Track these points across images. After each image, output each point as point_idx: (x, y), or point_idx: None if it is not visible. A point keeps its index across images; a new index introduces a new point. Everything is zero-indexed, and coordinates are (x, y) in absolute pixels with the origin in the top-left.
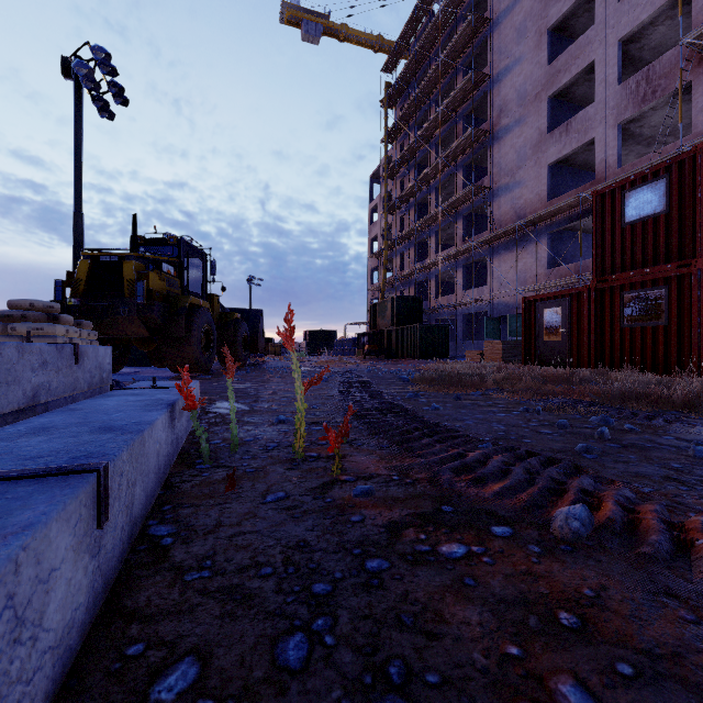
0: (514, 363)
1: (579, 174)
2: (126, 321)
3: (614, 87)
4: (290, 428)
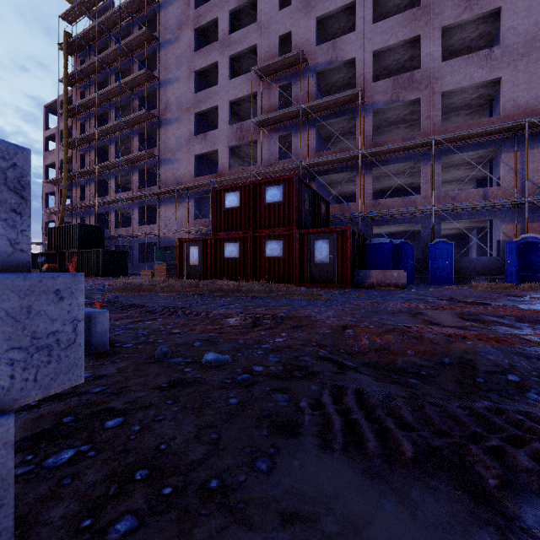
0: (174, 278)
1: (212, 165)
2: None
3: (227, 125)
4: None
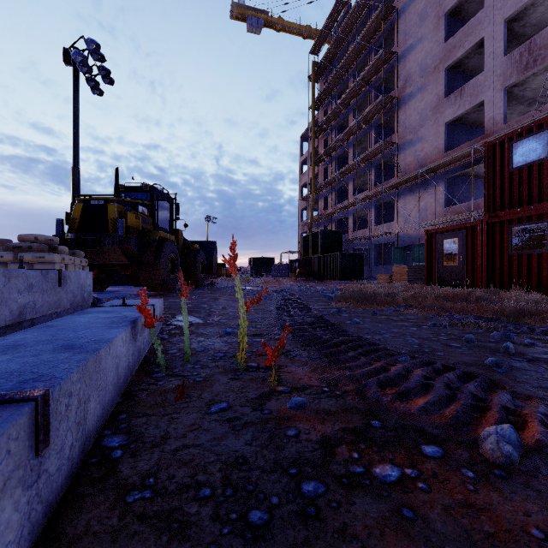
0: (418, 283)
1: (471, 130)
2: (110, 251)
3: (501, 58)
4: (235, 340)
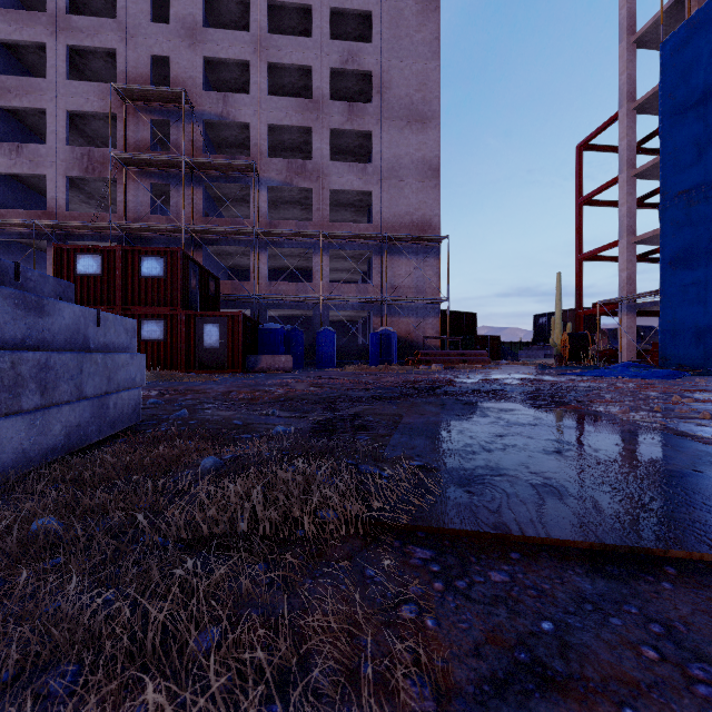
0: None
1: (29, 192)
2: None
3: (64, 145)
4: None
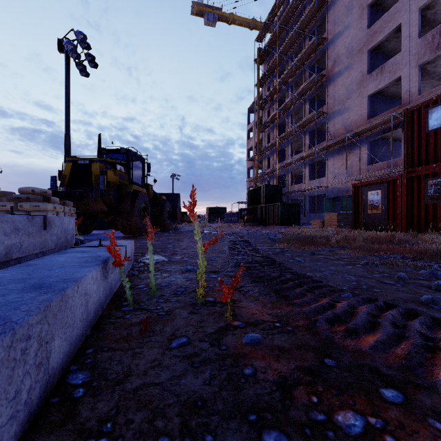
0: (346, 228)
1: (389, 101)
2: (94, 201)
3: (416, 40)
4: (194, 276)
